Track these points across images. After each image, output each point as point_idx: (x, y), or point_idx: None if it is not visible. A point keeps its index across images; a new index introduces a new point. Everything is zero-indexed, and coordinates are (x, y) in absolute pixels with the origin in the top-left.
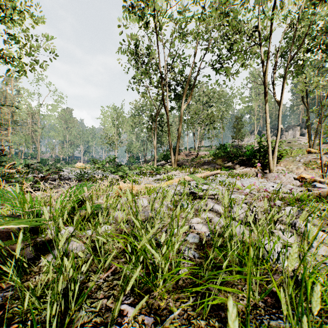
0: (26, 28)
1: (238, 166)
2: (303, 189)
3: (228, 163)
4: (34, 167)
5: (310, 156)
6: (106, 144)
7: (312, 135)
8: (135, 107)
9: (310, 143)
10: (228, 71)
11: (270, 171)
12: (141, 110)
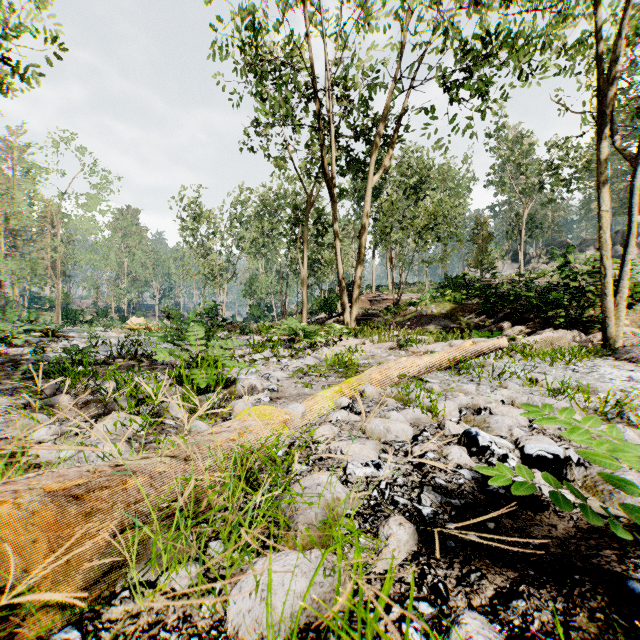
0: None
1: (507, 324)
2: None
3: (480, 318)
4: None
5: None
6: (196, 276)
7: (639, 259)
8: (262, 200)
9: None
10: (486, 86)
11: (608, 339)
12: (276, 208)
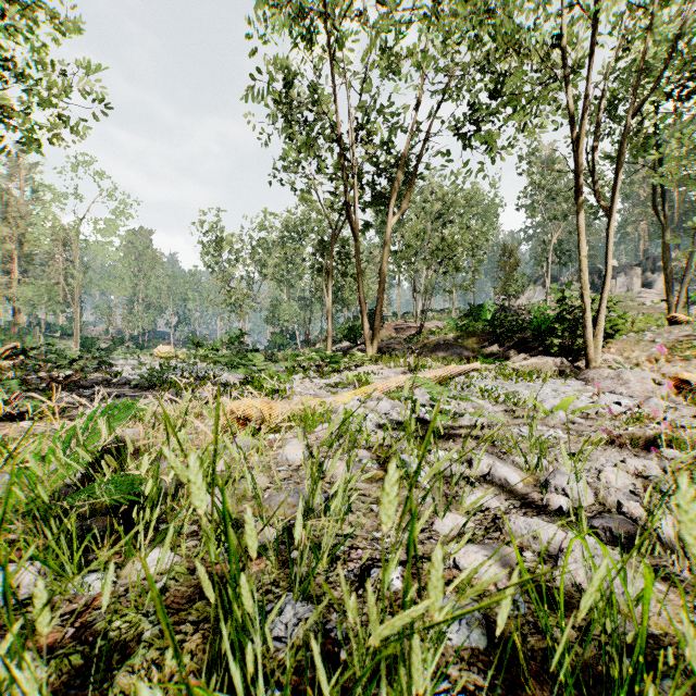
0: (42, 46)
1: (514, 352)
2: (695, 411)
3: (492, 347)
4: (40, 356)
5: (677, 331)
6: (222, 304)
7: None
8: (285, 226)
9: (670, 302)
10: (492, 140)
11: (589, 365)
12: (299, 233)
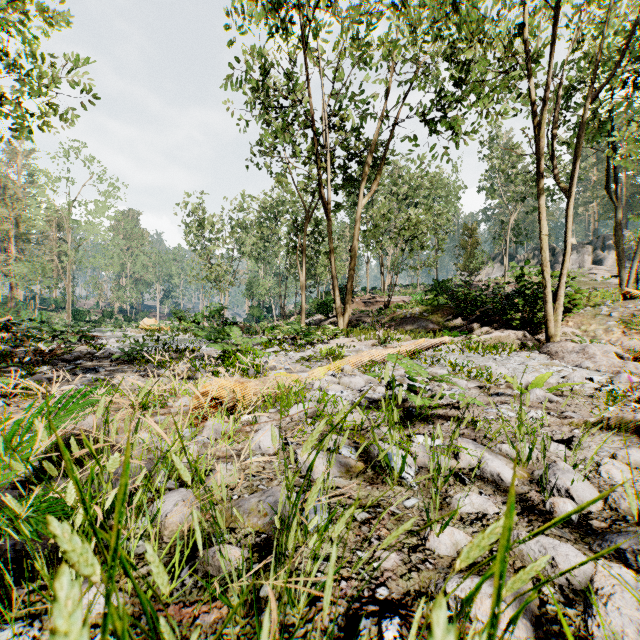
0: (33, 37)
1: (477, 326)
2: None
3: (455, 320)
4: (22, 331)
5: (632, 305)
6: (203, 280)
7: None
8: (262, 207)
9: (621, 278)
10: (457, 125)
11: (550, 338)
12: (275, 214)
